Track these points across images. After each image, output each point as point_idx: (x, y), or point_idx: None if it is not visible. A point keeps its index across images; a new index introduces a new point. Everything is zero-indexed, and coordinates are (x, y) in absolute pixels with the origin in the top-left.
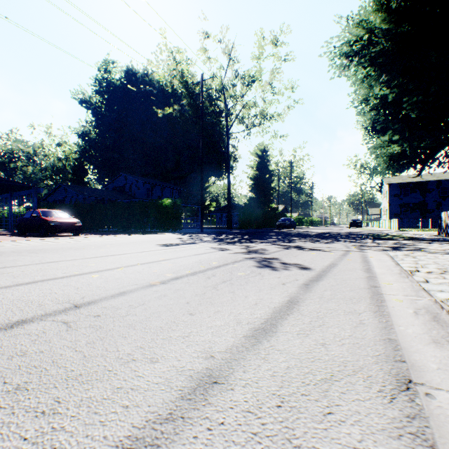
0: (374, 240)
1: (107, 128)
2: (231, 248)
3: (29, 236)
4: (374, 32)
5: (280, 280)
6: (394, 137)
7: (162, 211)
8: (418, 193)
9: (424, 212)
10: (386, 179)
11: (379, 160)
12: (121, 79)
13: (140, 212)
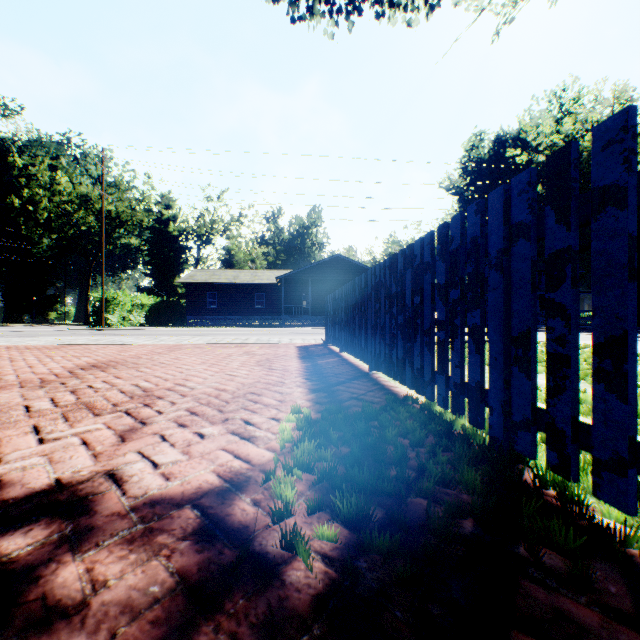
0: None
1: None
2: None
3: None
4: None
5: None
6: None
7: None
8: None
9: None
10: None
11: None
12: (487, 153)
13: None
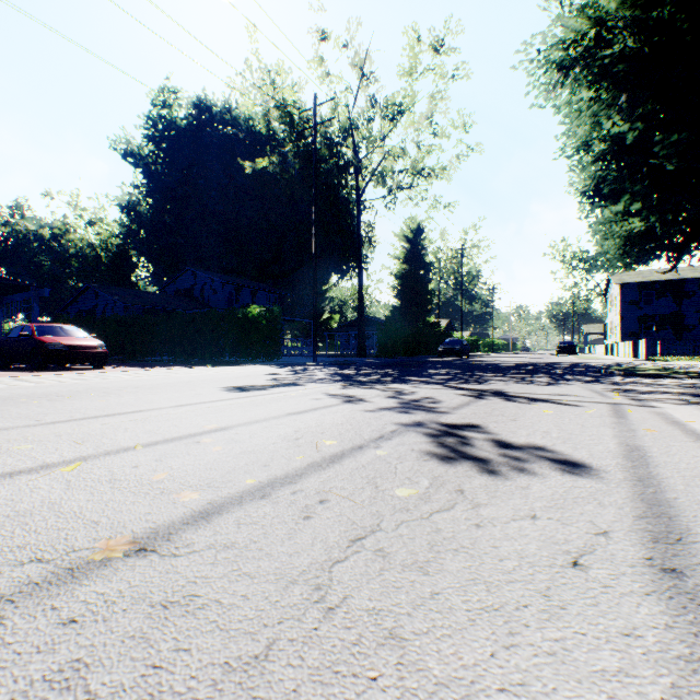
0: (630, 378)
1: (166, 196)
2: (368, 395)
3: (16, 369)
4: (606, 25)
5: (551, 538)
6: (633, 206)
7: (248, 327)
8: (669, 298)
9: (680, 330)
10: (616, 277)
11: (607, 244)
12: (187, 117)
13: (212, 328)
